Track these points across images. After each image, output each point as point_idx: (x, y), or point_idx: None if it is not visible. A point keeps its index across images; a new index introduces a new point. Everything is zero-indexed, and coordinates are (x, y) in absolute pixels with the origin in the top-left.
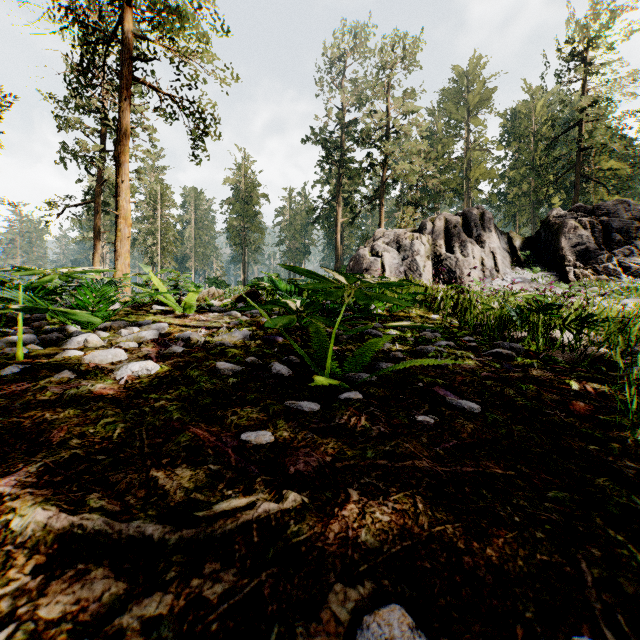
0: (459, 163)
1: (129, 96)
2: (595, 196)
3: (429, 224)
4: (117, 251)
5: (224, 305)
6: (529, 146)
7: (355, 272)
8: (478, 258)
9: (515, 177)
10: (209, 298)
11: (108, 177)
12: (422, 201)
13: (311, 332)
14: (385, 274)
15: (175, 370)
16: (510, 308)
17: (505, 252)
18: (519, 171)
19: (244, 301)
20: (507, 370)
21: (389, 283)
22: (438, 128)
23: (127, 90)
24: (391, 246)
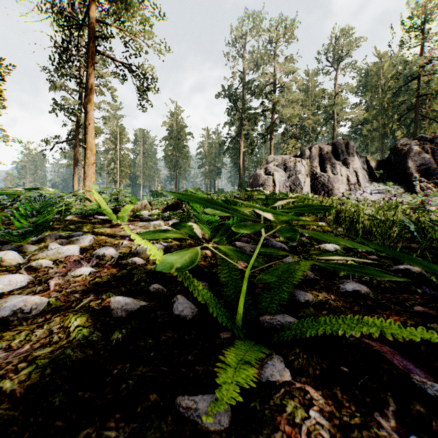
0: (327, 108)
1: (94, 64)
2: (428, 130)
3: (307, 151)
4: (85, 173)
5: (151, 215)
6: (378, 95)
7: (253, 186)
8: (345, 176)
9: (368, 117)
10: (142, 208)
11: (83, 122)
12: (301, 135)
13: (219, 259)
14: (275, 188)
15: (64, 307)
16: (409, 223)
17: (364, 171)
18: (371, 113)
19: (170, 210)
20: (433, 297)
21: (311, 206)
22: (312, 84)
23: (92, 59)
24: (280, 167)
